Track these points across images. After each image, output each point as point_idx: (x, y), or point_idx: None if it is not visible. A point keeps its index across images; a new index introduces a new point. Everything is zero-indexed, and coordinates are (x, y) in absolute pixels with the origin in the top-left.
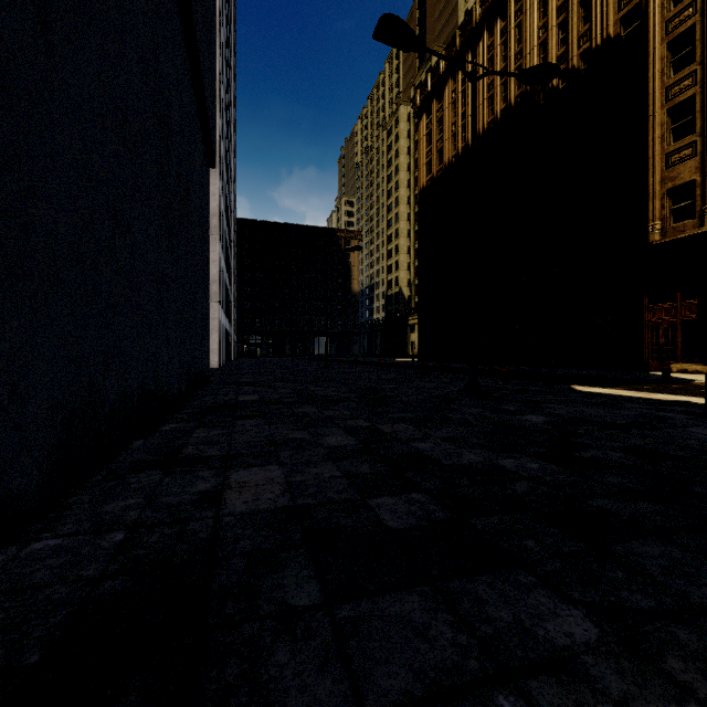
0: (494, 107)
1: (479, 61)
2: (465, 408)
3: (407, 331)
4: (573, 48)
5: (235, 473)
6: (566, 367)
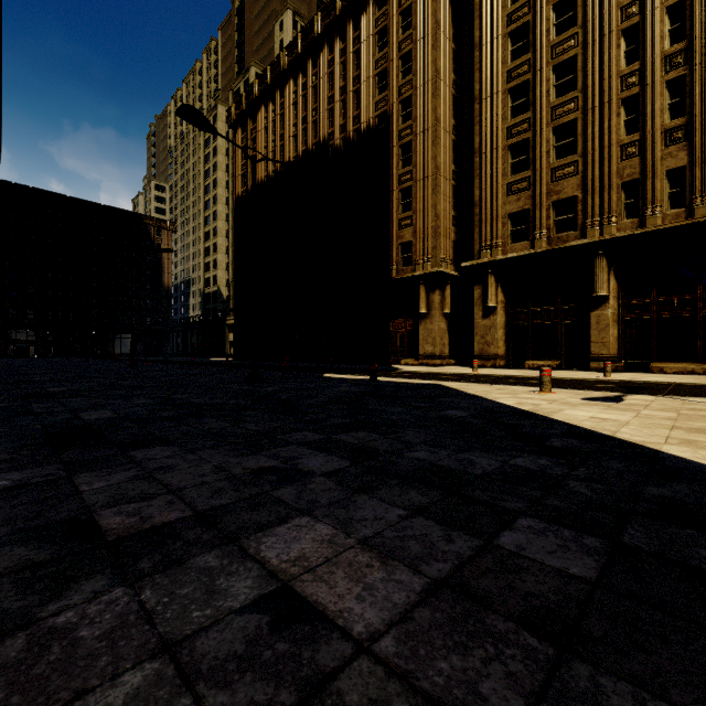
0: (297, 146)
1: (287, 102)
2: (237, 386)
3: (225, 331)
4: (350, 124)
5: (82, 413)
6: (346, 363)
